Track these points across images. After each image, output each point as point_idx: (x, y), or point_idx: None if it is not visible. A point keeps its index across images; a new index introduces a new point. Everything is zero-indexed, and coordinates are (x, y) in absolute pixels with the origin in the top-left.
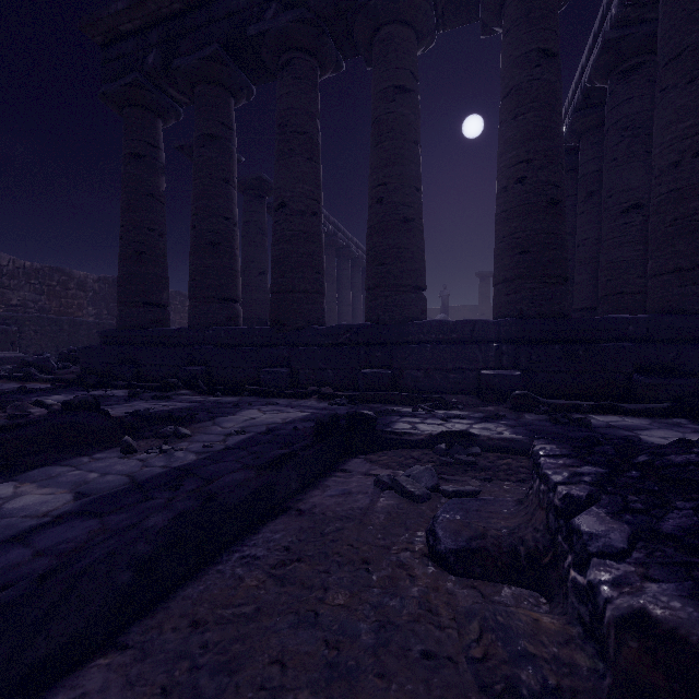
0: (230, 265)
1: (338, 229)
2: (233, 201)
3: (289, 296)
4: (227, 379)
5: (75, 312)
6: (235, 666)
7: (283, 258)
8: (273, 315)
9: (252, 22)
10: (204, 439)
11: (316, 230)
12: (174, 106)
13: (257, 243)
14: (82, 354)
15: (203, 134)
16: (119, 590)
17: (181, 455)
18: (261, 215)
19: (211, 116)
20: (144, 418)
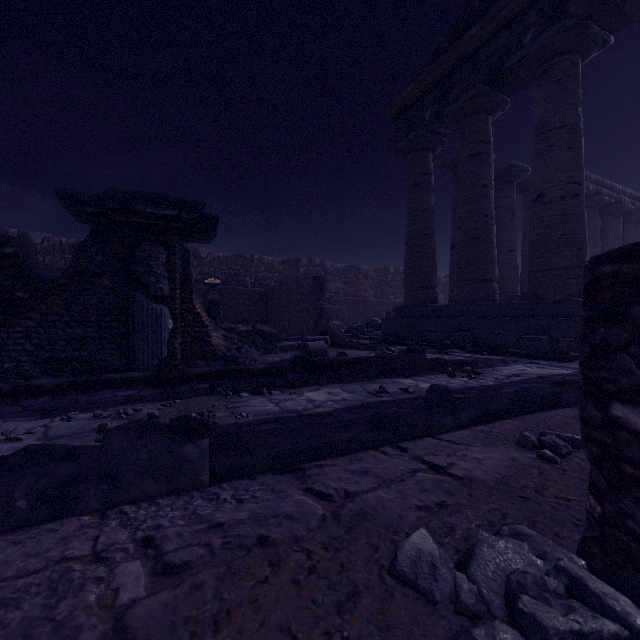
0: (489, 253)
1: (602, 186)
2: (490, 200)
3: (548, 274)
4: (488, 343)
5: (362, 295)
6: (562, 427)
7: (541, 241)
8: (531, 290)
9: (510, 53)
10: (493, 376)
11: (576, 211)
12: (441, 139)
13: (506, 224)
14: (384, 323)
15: (466, 156)
16: (505, 404)
17: (484, 381)
18: (510, 198)
19: (472, 139)
20: (446, 362)
